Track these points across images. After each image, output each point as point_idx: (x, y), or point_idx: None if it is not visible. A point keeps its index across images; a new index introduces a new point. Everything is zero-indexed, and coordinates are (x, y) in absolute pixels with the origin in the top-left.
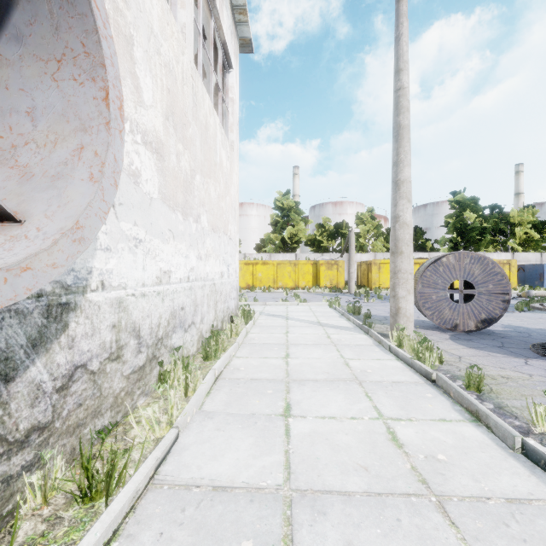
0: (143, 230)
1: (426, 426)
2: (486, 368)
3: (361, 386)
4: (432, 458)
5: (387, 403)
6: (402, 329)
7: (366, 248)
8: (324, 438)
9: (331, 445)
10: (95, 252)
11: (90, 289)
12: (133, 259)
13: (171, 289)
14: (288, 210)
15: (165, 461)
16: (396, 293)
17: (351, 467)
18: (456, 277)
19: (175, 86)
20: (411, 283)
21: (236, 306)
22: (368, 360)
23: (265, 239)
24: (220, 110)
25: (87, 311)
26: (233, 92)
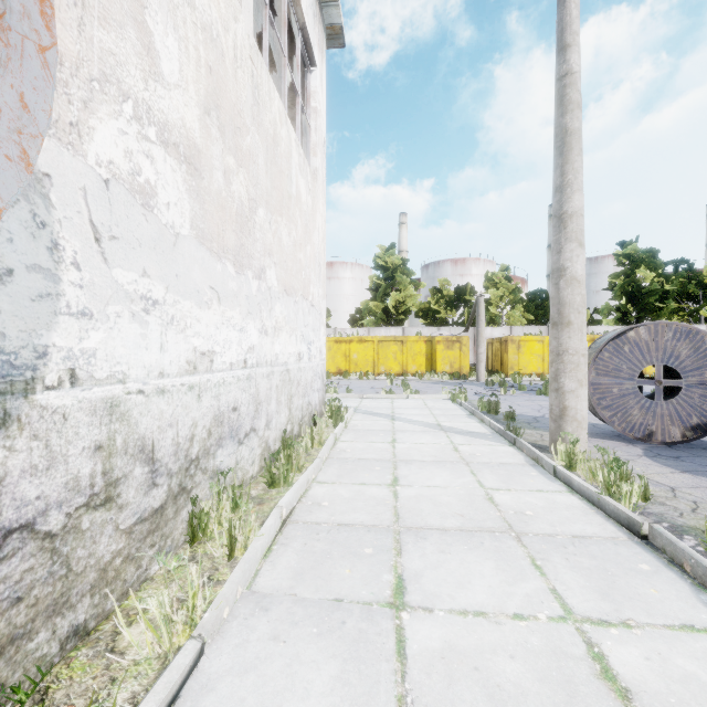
0: (161, 285)
1: (663, 644)
2: None
3: (521, 544)
4: None
5: (574, 582)
6: (573, 442)
7: (498, 320)
8: (471, 667)
9: (486, 687)
10: (56, 319)
11: (44, 385)
12: (140, 333)
13: (214, 380)
14: (393, 270)
15: None
16: (560, 384)
17: None
18: (651, 361)
19: (221, 66)
20: (584, 370)
21: (321, 401)
22: (524, 492)
23: (362, 308)
24: (298, 123)
25: (35, 426)
26: (316, 99)
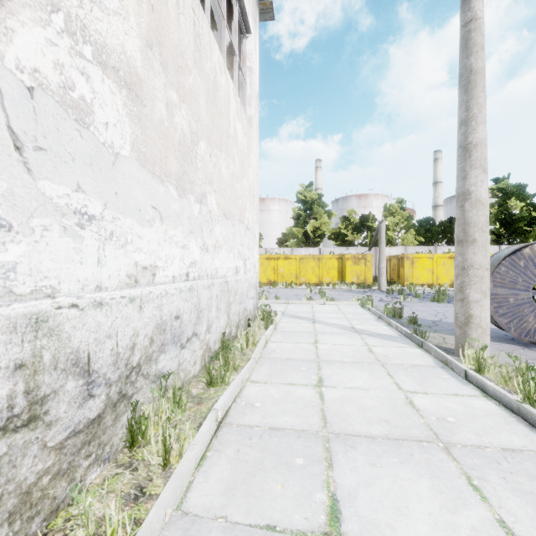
0: (99, 202)
1: None
2: None
3: (451, 458)
4: None
5: (521, 511)
6: (482, 348)
7: (395, 242)
8: None
9: None
10: None
11: None
12: (74, 247)
13: (156, 292)
14: (311, 203)
15: None
16: (465, 295)
17: None
18: None
19: (164, 7)
20: (488, 282)
21: (255, 306)
22: (441, 396)
23: (287, 233)
24: (235, 77)
25: None
26: (251, 60)
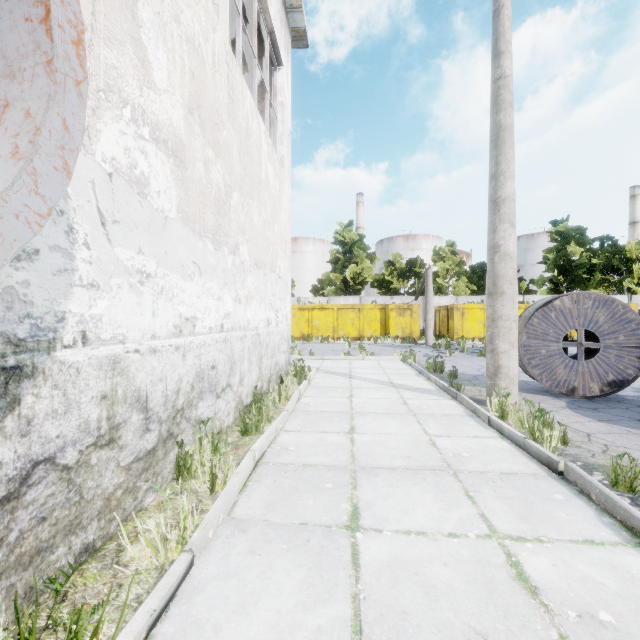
0: (153, 261)
1: (567, 554)
2: (631, 452)
3: (457, 480)
4: (590, 619)
5: (499, 508)
6: (505, 395)
7: (445, 290)
8: (412, 573)
9: (423, 587)
10: (71, 290)
11: (62, 344)
12: (137, 301)
13: (196, 342)
14: (351, 244)
15: (165, 615)
16: (495, 346)
17: (461, 634)
18: (574, 326)
19: (202, 71)
20: (515, 334)
21: (287, 361)
22: (462, 438)
23: (323, 279)
24: (266, 116)
25: (56, 378)
26: (283, 95)
